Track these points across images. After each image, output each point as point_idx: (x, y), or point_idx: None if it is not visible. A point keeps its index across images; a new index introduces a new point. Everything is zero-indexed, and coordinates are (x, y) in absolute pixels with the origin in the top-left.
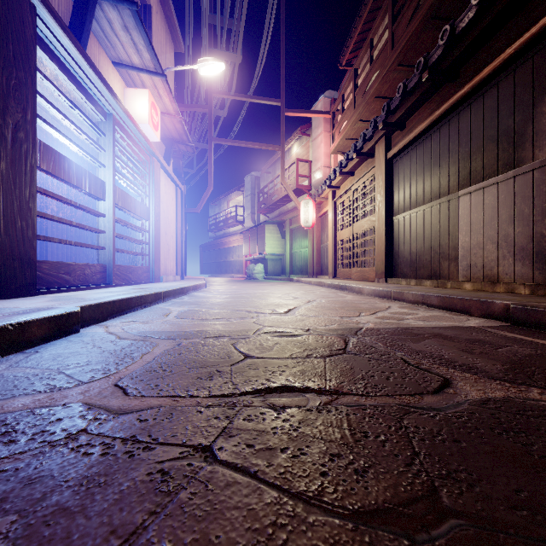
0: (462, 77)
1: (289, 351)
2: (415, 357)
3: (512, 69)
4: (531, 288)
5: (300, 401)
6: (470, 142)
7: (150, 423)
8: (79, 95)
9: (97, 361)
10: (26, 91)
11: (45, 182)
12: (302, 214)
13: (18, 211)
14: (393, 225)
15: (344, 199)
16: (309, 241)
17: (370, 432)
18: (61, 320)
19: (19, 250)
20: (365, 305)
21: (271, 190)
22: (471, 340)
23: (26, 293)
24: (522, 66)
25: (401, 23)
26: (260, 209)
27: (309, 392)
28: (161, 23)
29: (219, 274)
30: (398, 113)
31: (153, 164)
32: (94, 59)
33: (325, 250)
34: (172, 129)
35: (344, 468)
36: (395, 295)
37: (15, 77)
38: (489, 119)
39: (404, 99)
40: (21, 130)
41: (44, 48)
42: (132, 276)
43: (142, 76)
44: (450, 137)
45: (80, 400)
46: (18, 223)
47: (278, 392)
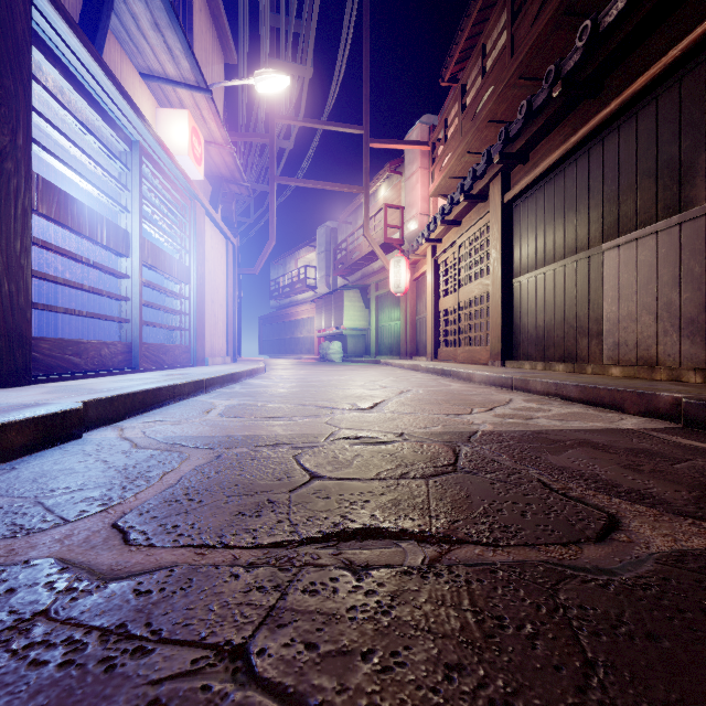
0: (608, 90)
1: (375, 468)
2: (559, 478)
3: (677, 78)
4: (705, 375)
5: (393, 555)
6: (618, 178)
7: (153, 598)
8: (94, 115)
9: (96, 484)
10: (15, 106)
11: (54, 234)
12: (392, 276)
13: (4, 269)
14: (513, 290)
15: (447, 256)
16: (401, 312)
17: (508, 616)
18: (54, 421)
19: (5, 323)
20: (478, 398)
21: (352, 245)
22: (633, 451)
23: (17, 382)
24: (691, 74)
25: (523, 22)
26: (337, 270)
27: (406, 538)
28: (206, 24)
29: (284, 354)
30: (520, 140)
31: (195, 209)
32: (114, 68)
33: (422, 323)
34: (221, 163)
35: (471, 698)
36: (517, 384)
37: (0, 86)
38: (644, 147)
39: (528, 122)
40: (9, 160)
41: (44, 49)
42: (167, 358)
43: (179, 92)
44: (591, 172)
45: (53, 553)
46: (4, 285)
47: (359, 538)
